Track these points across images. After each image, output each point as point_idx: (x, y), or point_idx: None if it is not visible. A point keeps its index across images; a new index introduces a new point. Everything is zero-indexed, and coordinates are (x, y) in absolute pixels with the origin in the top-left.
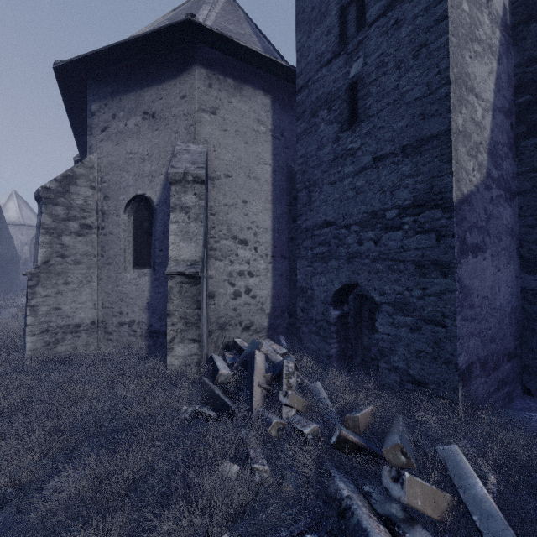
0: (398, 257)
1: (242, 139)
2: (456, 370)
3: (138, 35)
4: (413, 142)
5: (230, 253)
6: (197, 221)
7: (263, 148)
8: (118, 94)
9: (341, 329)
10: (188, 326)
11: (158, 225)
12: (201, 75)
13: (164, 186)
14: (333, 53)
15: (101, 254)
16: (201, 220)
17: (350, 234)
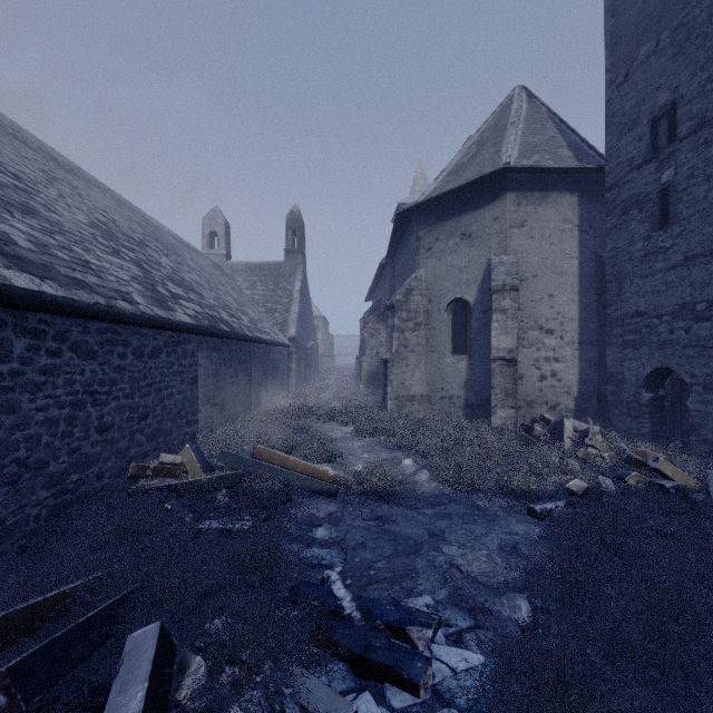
0: (707, 344)
1: (548, 241)
2: None
3: (463, 184)
4: None
5: (536, 342)
6: (513, 319)
7: (569, 244)
8: (440, 222)
9: (655, 411)
10: (507, 397)
11: (473, 321)
12: (511, 198)
13: (479, 290)
14: (644, 159)
15: (426, 344)
16: (516, 318)
17: (661, 324)
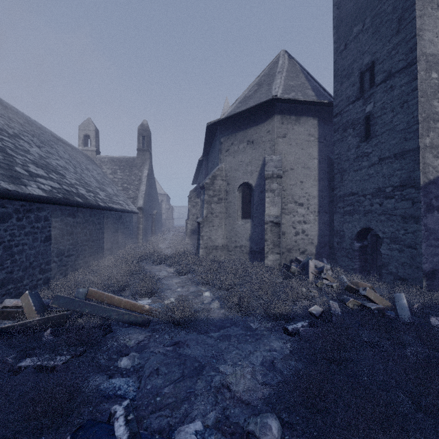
0: (392, 213)
1: (300, 147)
2: (421, 271)
3: (248, 108)
4: (400, 152)
5: (293, 211)
6: (278, 196)
7: (312, 150)
8: (234, 132)
9: (362, 254)
10: (274, 246)
11: (255, 197)
12: (278, 119)
13: (258, 177)
14: (356, 97)
15: (226, 212)
16: (280, 195)
17: (365, 200)
